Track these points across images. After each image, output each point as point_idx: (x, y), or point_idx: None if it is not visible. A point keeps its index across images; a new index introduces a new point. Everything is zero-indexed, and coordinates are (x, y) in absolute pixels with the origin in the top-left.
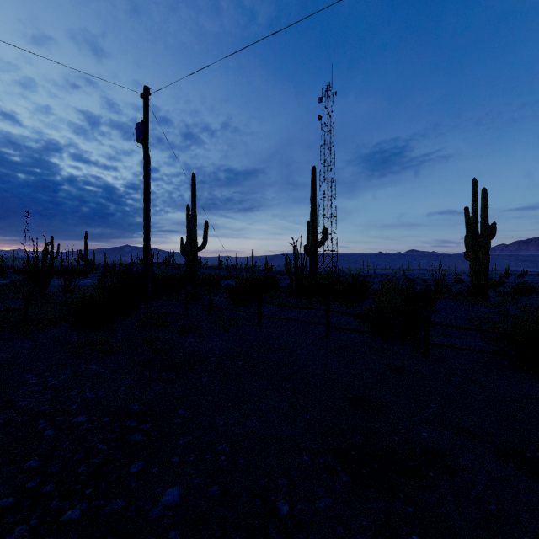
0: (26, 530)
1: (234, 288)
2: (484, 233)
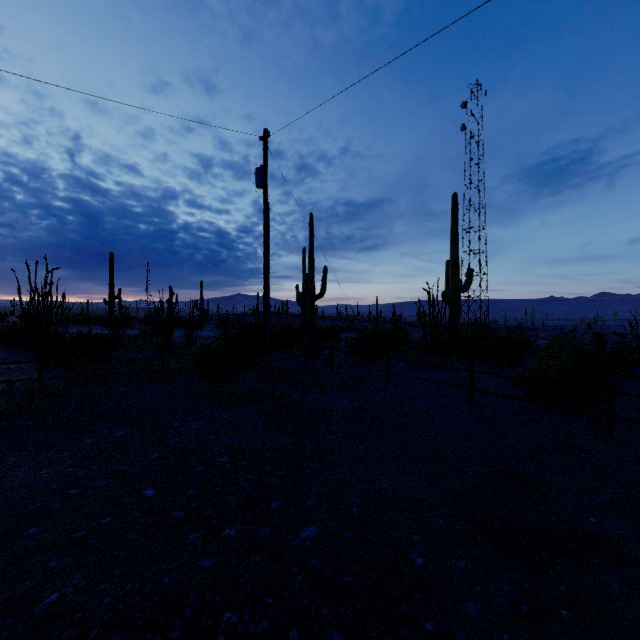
0: (198, 537)
1: (357, 342)
2: None
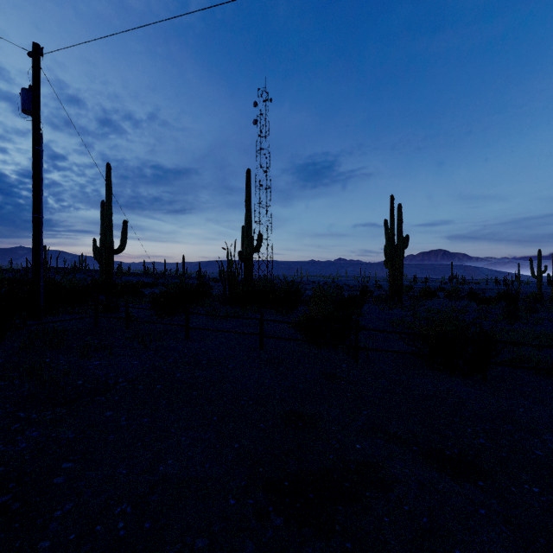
0: None
1: (158, 297)
2: (400, 244)
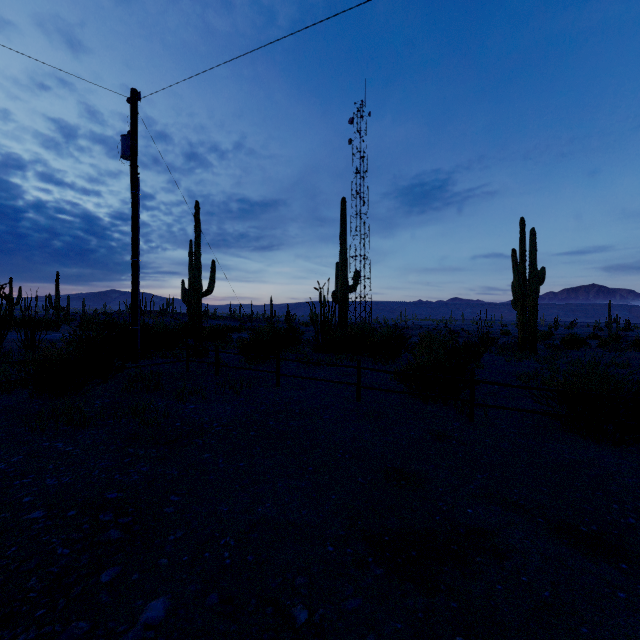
0: None
1: (247, 342)
2: (533, 279)
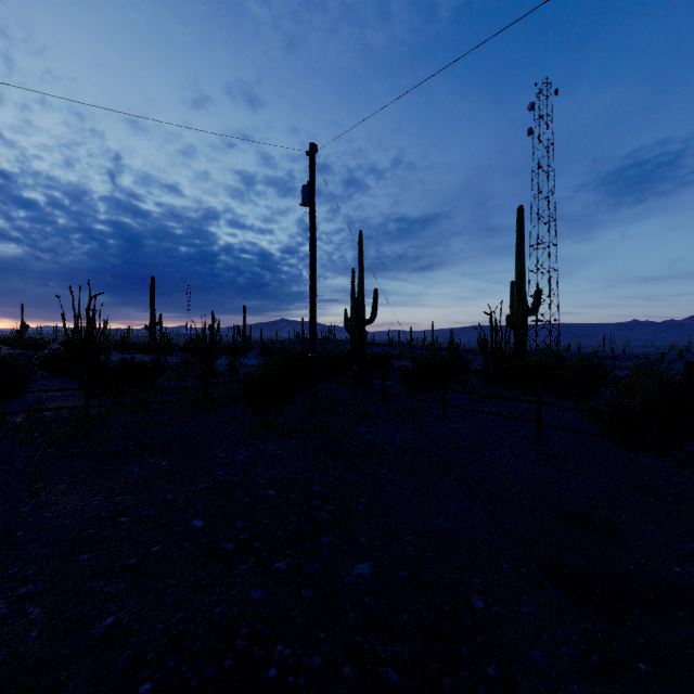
0: (248, 570)
1: (411, 371)
2: None
